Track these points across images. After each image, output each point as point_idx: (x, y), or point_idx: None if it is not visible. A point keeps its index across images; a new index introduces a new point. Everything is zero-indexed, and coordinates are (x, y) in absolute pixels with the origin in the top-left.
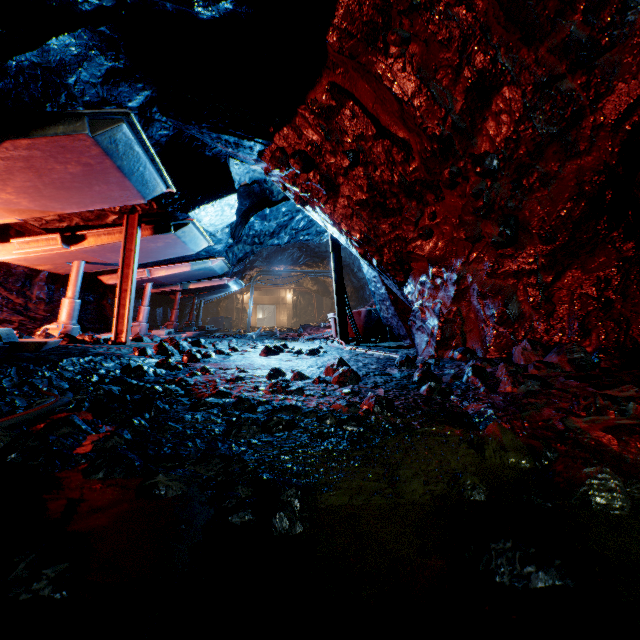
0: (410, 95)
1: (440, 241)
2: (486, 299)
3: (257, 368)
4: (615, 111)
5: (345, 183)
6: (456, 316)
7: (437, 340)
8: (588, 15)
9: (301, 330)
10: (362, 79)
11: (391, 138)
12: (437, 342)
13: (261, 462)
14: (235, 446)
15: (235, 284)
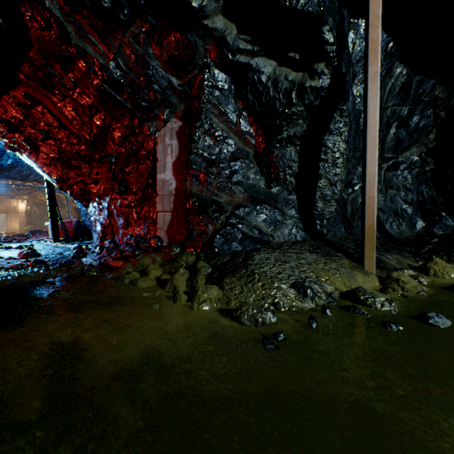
0: (72, 118)
1: (102, 187)
2: (119, 217)
3: None
4: (147, 153)
5: (44, 145)
6: (109, 224)
7: (100, 236)
8: (131, 120)
9: (30, 235)
10: (46, 98)
11: (69, 131)
12: (100, 237)
13: None
14: None
15: None
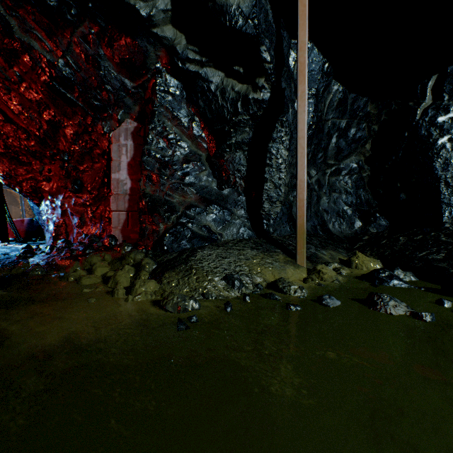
0: (19, 112)
1: (55, 184)
2: (74, 216)
3: None
4: (102, 152)
5: None
6: (63, 223)
7: (53, 236)
8: (84, 118)
9: None
10: None
11: (17, 125)
12: (53, 237)
13: None
14: None
15: None
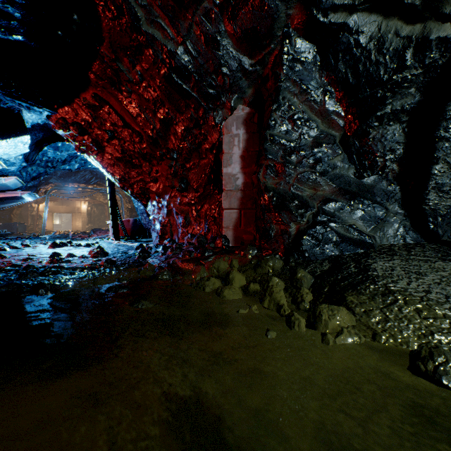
0: (136, 115)
1: (161, 185)
2: (178, 215)
3: (44, 254)
4: (210, 146)
5: (109, 146)
6: (168, 223)
7: (159, 235)
8: (196, 110)
9: (92, 233)
10: (113, 97)
11: (132, 129)
12: (159, 236)
13: (37, 283)
14: (24, 281)
15: (29, 196)
